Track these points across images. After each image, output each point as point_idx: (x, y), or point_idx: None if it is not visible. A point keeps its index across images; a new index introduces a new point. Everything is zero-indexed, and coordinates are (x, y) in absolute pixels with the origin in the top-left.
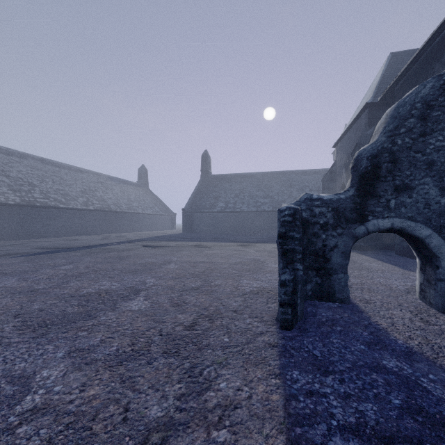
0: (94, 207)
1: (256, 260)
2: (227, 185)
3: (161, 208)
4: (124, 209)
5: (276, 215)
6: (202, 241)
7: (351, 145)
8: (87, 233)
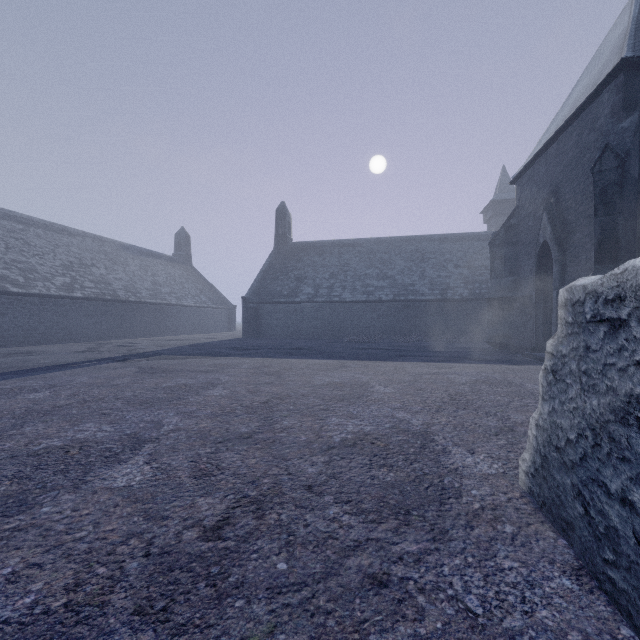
0: (85, 293)
1: (403, 427)
2: (317, 258)
3: (211, 296)
4: (144, 298)
5: (400, 307)
6: (270, 356)
7: (564, 167)
8: (69, 340)
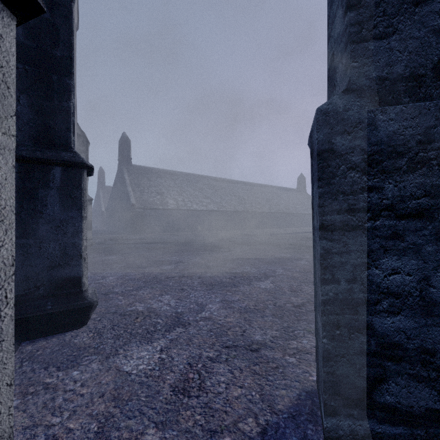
0: (274, 210)
1: None
2: None
3: None
4: (291, 211)
5: None
6: None
7: None
8: (270, 228)
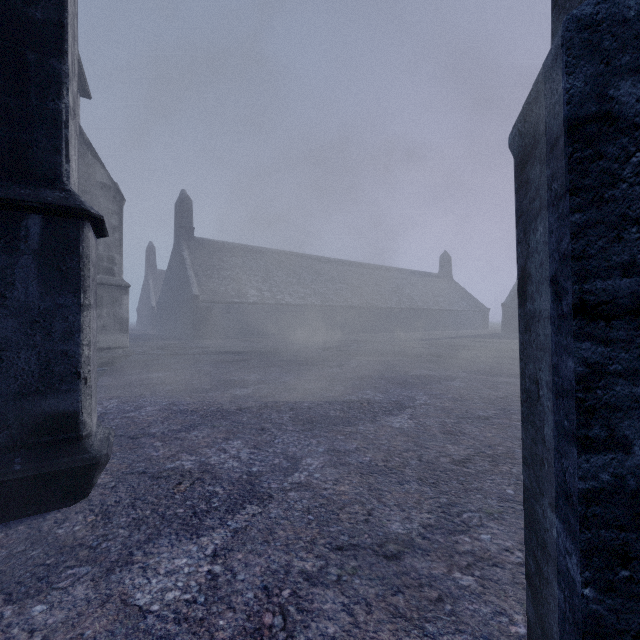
0: (405, 305)
1: None
2: None
3: (469, 302)
4: (430, 306)
5: None
6: None
7: None
8: (400, 331)
